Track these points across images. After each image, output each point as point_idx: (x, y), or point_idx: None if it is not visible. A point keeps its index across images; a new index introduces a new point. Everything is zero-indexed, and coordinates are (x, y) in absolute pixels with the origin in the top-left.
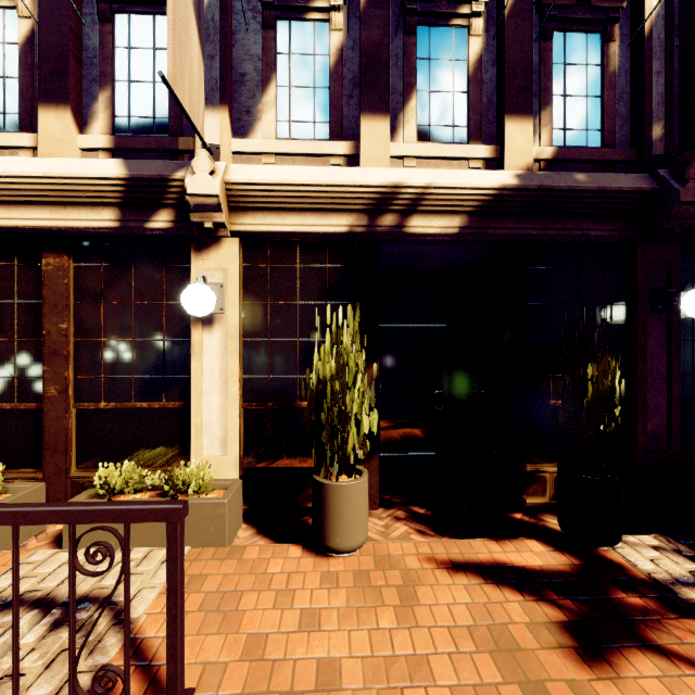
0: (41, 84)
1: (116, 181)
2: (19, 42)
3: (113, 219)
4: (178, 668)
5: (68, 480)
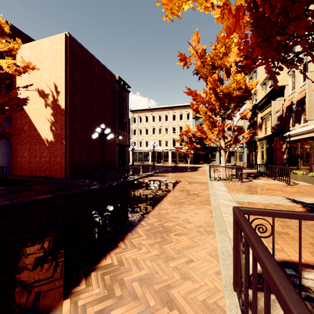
0: None
1: (313, 129)
2: None
3: None
4: (289, 181)
5: None
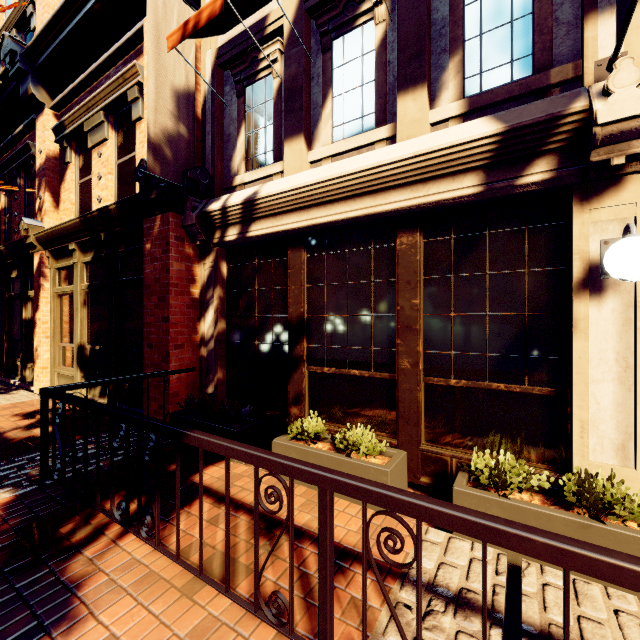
0: (400, 73)
1: (489, 140)
2: (374, 48)
3: (475, 185)
4: None
5: (419, 451)
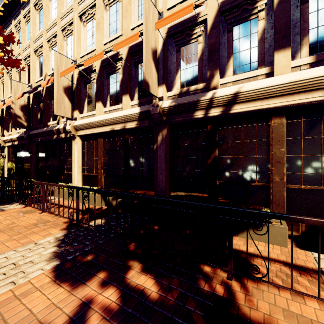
0: None
1: None
2: None
3: None
4: None
5: None
